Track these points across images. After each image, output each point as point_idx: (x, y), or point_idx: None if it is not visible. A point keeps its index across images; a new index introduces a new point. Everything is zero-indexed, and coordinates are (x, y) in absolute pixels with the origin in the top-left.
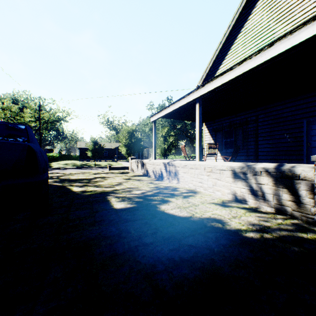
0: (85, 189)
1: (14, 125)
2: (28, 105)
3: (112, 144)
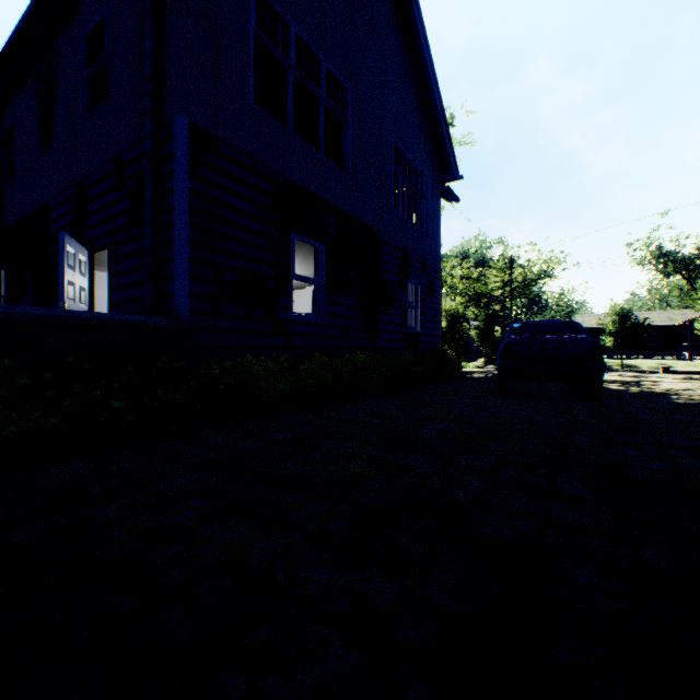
0: (627, 388)
1: (569, 323)
2: (492, 264)
3: (670, 314)
